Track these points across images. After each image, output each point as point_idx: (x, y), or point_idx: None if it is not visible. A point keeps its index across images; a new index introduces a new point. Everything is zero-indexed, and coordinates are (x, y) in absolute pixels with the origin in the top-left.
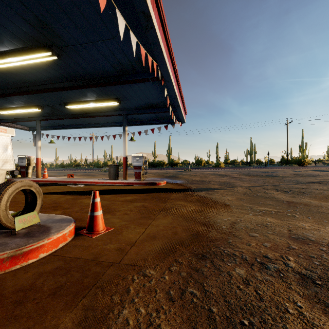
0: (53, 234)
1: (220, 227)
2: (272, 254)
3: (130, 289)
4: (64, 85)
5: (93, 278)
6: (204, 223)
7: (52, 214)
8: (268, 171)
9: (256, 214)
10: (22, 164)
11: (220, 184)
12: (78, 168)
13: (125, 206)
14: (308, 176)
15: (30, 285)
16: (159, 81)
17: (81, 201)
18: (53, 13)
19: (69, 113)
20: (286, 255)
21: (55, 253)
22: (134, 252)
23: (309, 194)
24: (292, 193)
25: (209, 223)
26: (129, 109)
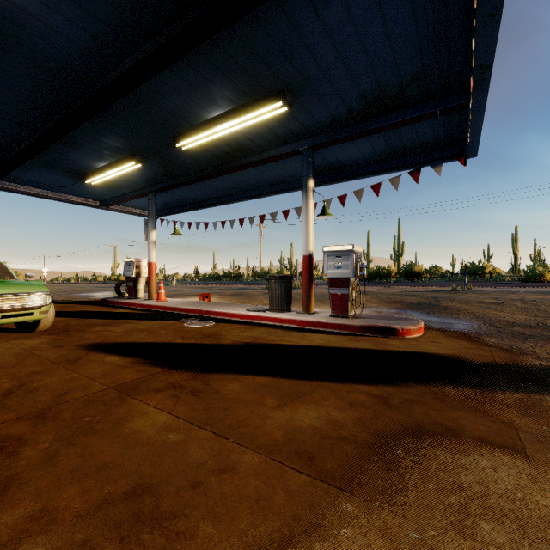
0: None
1: None
2: None
3: None
4: (138, 57)
5: None
6: None
7: None
8: None
9: None
10: (128, 274)
11: None
12: (238, 281)
13: None
14: None
15: None
16: None
17: (132, 409)
18: None
19: (194, 168)
20: None
21: None
22: None
23: None
24: None
25: None
26: (317, 130)
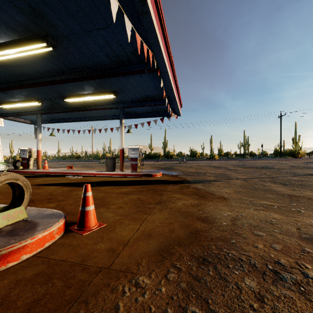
0: (38, 232)
1: (220, 224)
2: (284, 259)
3: (120, 306)
4: (61, 78)
5: (77, 289)
6: (202, 219)
7: (45, 206)
8: (263, 163)
9: (257, 208)
10: (23, 156)
11: (216, 176)
12: (79, 160)
13: (120, 199)
14: (305, 168)
15: (2, 297)
16: (155, 73)
17: (77, 193)
18: (46, 0)
19: (68, 106)
20: (301, 261)
21: (40, 254)
22: (127, 253)
23: (310, 187)
24: (291, 185)
25: (208, 219)
26: (126, 102)
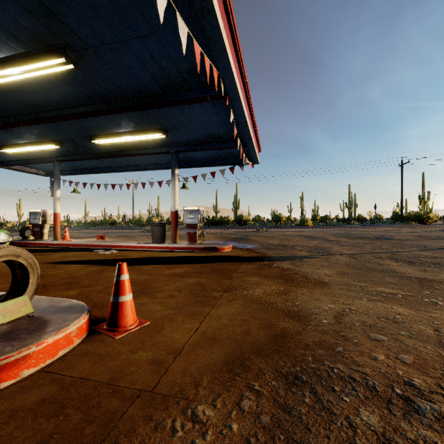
0: (48, 334)
1: (319, 321)
2: (419, 378)
3: None
4: (87, 109)
5: (102, 426)
6: (292, 314)
7: (62, 295)
8: (377, 231)
9: (372, 298)
10: (35, 222)
11: (310, 250)
12: (114, 227)
13: (171, 284)
14: (438, 239)
15: None
16: (222, 102)
17: (110, 274)
18: None
19: (97, 151)
20: None
21: (50, 368)
22: (180, 367)
23: None
24: (420, 264)
25: (300, 314)
26: (180, 144)
